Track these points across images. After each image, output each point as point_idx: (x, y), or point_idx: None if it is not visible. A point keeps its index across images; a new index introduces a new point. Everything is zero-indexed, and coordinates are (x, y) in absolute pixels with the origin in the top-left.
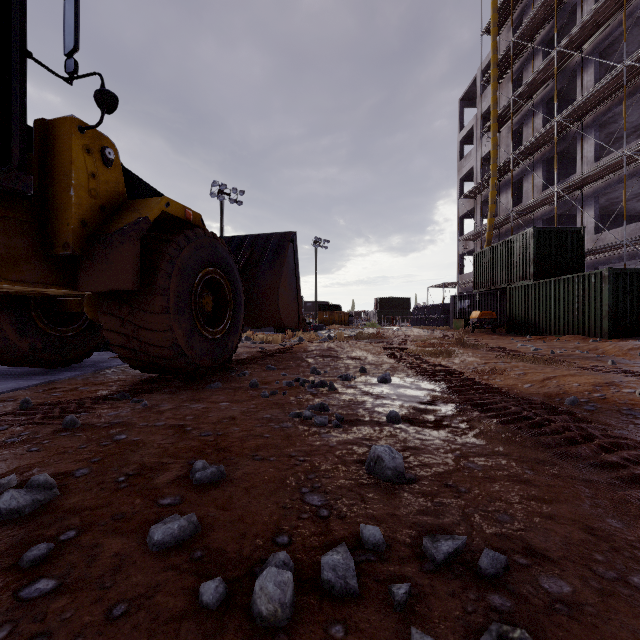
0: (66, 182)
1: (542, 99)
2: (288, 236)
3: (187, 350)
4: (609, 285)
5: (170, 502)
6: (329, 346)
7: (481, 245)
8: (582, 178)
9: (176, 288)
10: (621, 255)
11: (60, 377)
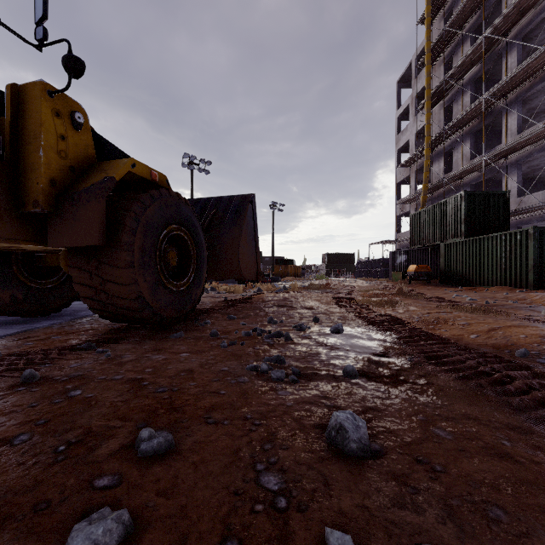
0: (36, 143)
1: (470, 79)
2: (248, 198)
3: (152, 302)
4: (534, 242)
5: (106, 484)
6: (284, 296)
7: (416, 207)
8: (507, 148)
9: (141, 244)
10: (542, 215)
11: (37, 326)
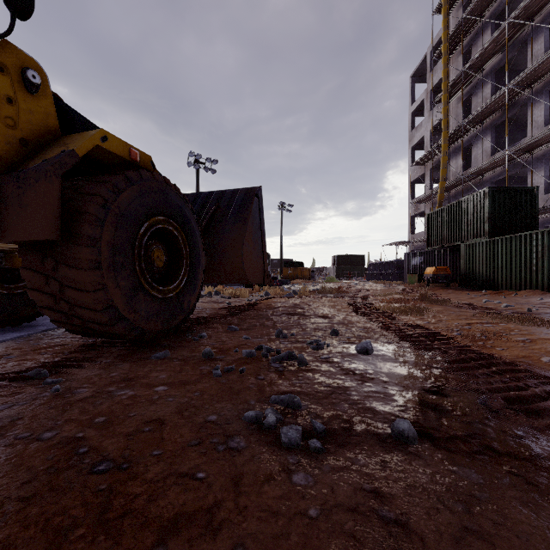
0: None
1: (491, 70)
2: (253, 191)
3: (128, 313)
4: None
5: None
6: (295, 303)
7: (432, 207)
8: (533, 141)
9: (111, 238)
10: None
11: None
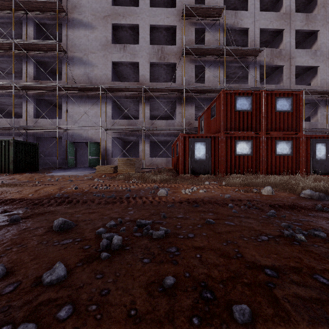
0: None
1: None
2: None
3: None
4: (13, 147)
5: (13, 287)
6: None
7: None
8: None
9: None
10: (10, 132)
11: None
